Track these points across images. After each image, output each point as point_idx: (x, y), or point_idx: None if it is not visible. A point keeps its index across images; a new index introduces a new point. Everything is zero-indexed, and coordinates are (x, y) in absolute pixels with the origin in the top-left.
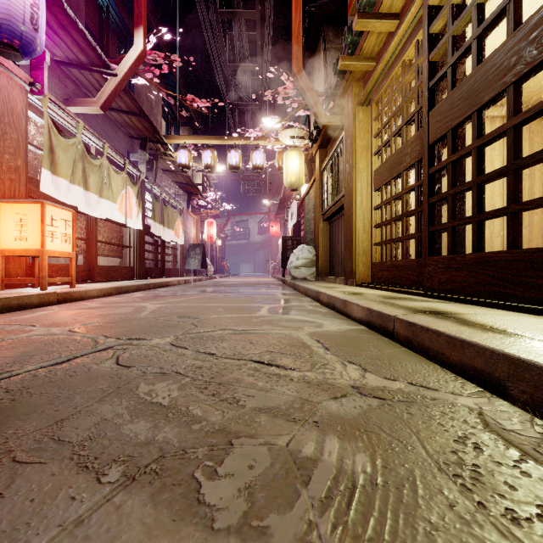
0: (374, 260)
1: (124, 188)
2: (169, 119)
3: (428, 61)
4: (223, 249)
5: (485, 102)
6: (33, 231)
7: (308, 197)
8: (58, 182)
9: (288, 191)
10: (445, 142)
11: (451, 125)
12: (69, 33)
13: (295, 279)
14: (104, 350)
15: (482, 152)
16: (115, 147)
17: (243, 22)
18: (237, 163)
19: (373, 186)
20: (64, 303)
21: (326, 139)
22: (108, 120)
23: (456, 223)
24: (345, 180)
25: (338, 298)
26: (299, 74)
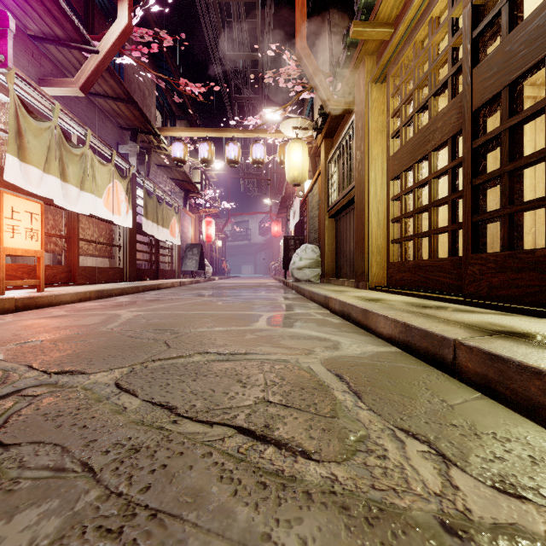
0: (391, 260)
1: (111, 182)
2: (164, 112)
3: (470, 4)
4: (223, 249)
5: None
6: None
7: (311, 193)
8: (27, 171)
9: (290, 188)
10: (494, 106)
11: (509, 78)
12: None
13: (298, 281)
14: (1, 399)
15: None
16: (102, 137)
17: (243, 6)
18: (236, 157)
19: (390, 173)
20: (25, 310)
21: (332, 128)
22: (93, 107)
23: (516, 208)
24: (356, 169)
25: (354, 306)
26: (303, 51)
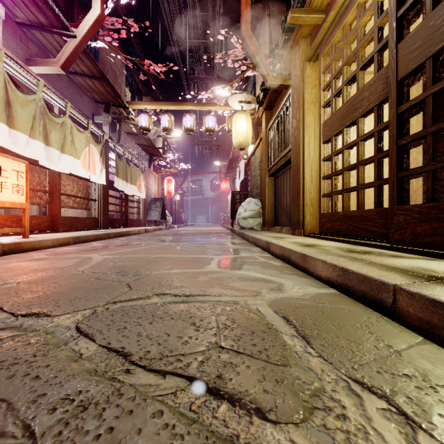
0: (323, 211)
1: (87, 146)
2: (133, 89)
3: None
4: (181, 203)
5: None
6: None
7: (254, 156)
8: (15, 136)
9: (236, 152)
10: (417, 76)
11: (433, 50)
12: None
13: (243, 229)
14: None
15: None
16: (80, 109)
17: (197, 1)
18: (192, 126)
19: (322, 138)
20: (11, 254)
21: (271, 101)
22: (72, 84)
23: (440, 165)
24: (292, 135)
25: (294, 251)
26: (247, 36)
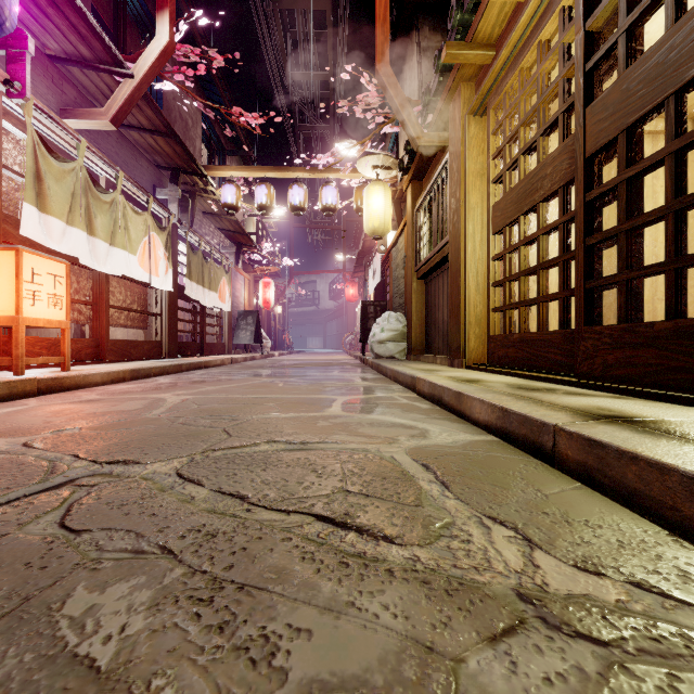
0: (493, 332)
1: (147, 235)
2: (211, 145)
3: (583, 31)
4: (284, 317)
5: (692, 77)
6: (4, 290)
7: (396, 248)
8: (48, 223)
9: (368, 241)
10: (610, 152)
11: (626, 122)
12: (64, 13)
13: (379, 358)
14: (55, 489)
15: (682, 159)
16: (136, 179)
17: (310, 14)
18: (302, 202)
19: (492, 227)
20: (49, 393)
21: (421, 168)
22: (125, 142)
23: (634, 274)
24: (450, 220)
25: (446, 388)
26: (385, 75)
